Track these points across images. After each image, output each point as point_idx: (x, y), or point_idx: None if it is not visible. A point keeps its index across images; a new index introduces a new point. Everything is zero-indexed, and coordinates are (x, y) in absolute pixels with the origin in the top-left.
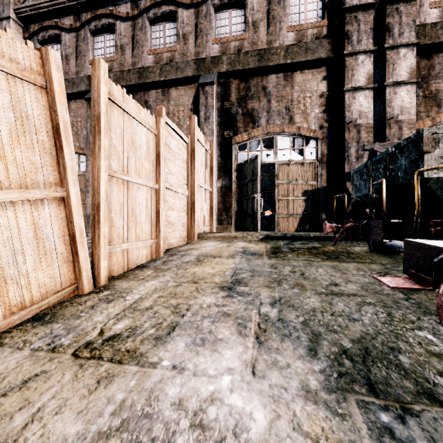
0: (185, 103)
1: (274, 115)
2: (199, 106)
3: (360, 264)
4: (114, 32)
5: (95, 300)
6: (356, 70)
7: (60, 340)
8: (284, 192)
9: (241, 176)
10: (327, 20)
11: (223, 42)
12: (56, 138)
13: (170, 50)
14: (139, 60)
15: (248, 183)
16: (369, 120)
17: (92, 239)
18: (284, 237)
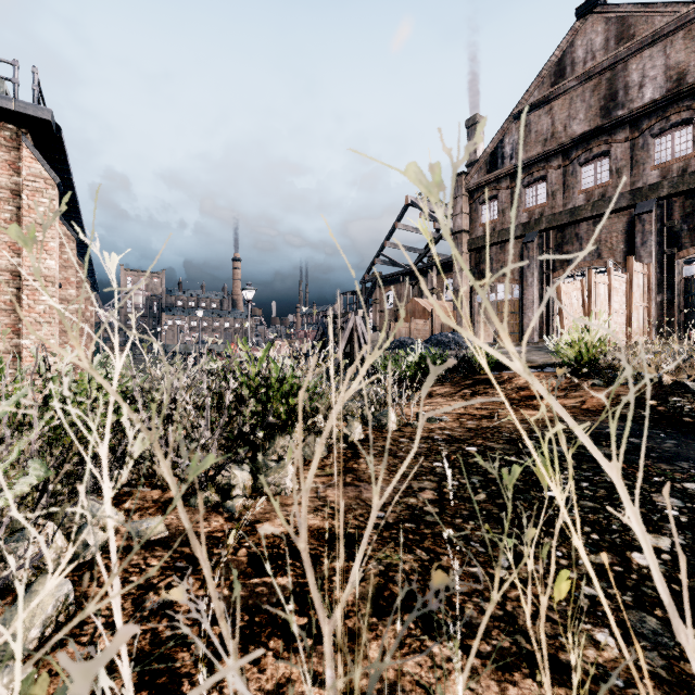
0: (619, 229)
1: None
2: (634, 231)
3: None
4: (544, 182)
5: None
6: None
7: None
8: None
9: (685, 290)
10: None
11: (663, 167)
12: (583, 303)
13: (602, 187)
14: (569, 201)
15: (693, 297)
16: None
17: None
18: None
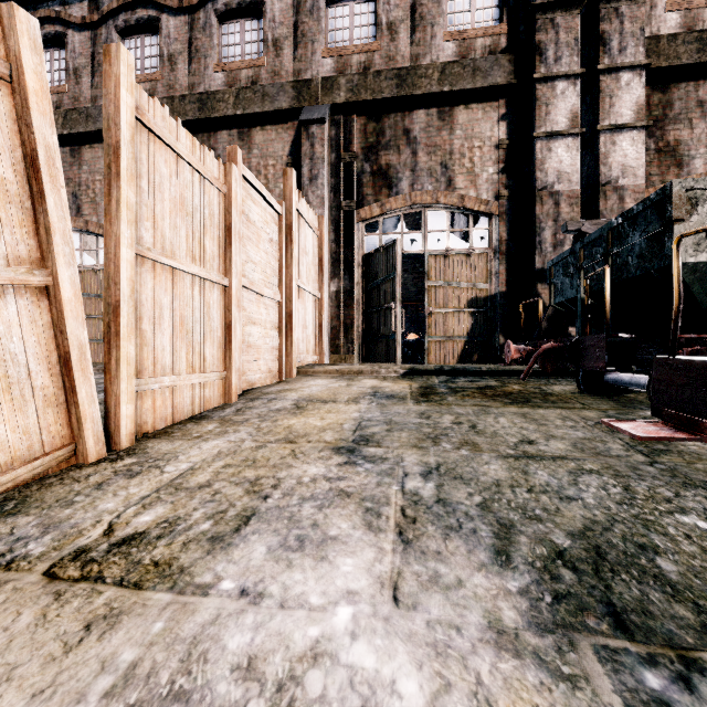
0: (278, 153)
1: (423, 176)
2: (300, 159)
3: (565, 410)
4: (158, 33)
5: (107, 474)
6: (553, 106)
7: (26, 547)
8: (438, 301)
9: (369, 275)
10: (507, 24)
11: (340, 55)
12: (31, 175)
13: (252, 66)
14: (200, 80)
15: (380, 286)
16: (574, 186)
17: (105, 366)
18: (440, 371)
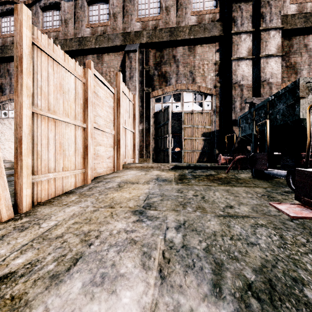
0: (115, 66)
1: (181, 77)
2: (125, 68)
3: (247, 187)
4: (60, 9)
5: (9, 229)
6: (240, 45)
7: None
8: (188, 134)
9: (157, 122)
10: (219, 8)
11: (143, 21)
12: None
13: (103, 25)
14: (79, 32)
15: (162, 127)
16: (249, 82)
17: (15, 169)
18: (189, 166)
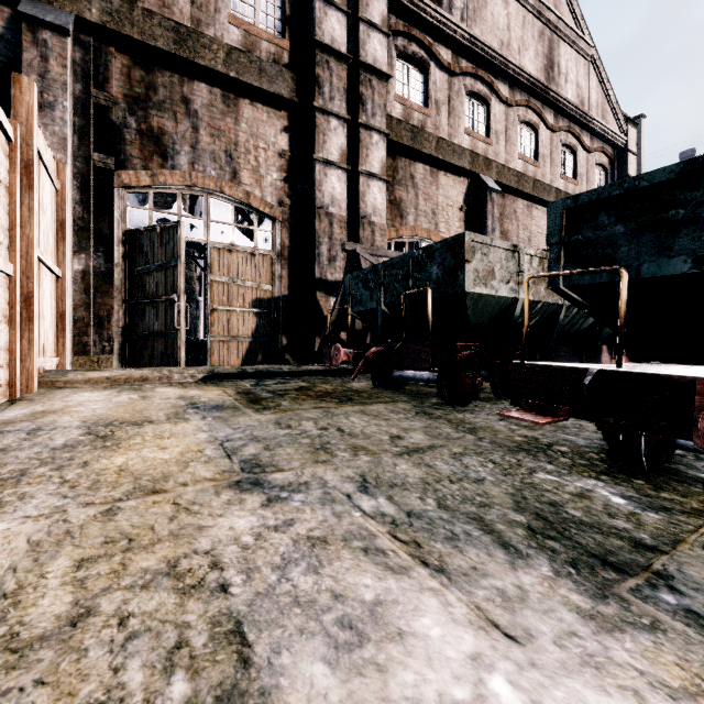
0: None
1: (205, 158)
2: (15, 68)
3: (385, 404)
4: None
5: None
6: (329, 138)
7: None
8: (222, 298)
9: (136, 256)
10: (290, 43)
11: None
12: None
13: None
14: None
15: (155, 272)
16: (343, 212)
17: None
18: (244, 373)
